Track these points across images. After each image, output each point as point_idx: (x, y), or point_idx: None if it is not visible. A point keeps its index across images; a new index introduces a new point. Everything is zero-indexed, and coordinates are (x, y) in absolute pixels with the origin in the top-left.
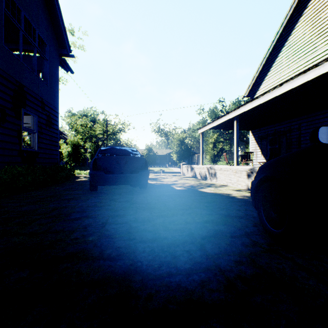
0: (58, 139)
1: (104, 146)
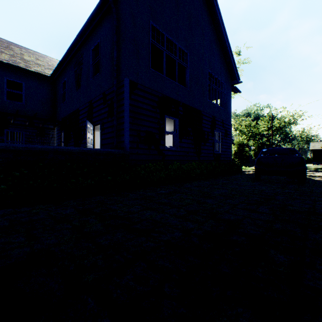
0: (230, 144)
1: (265, 148)
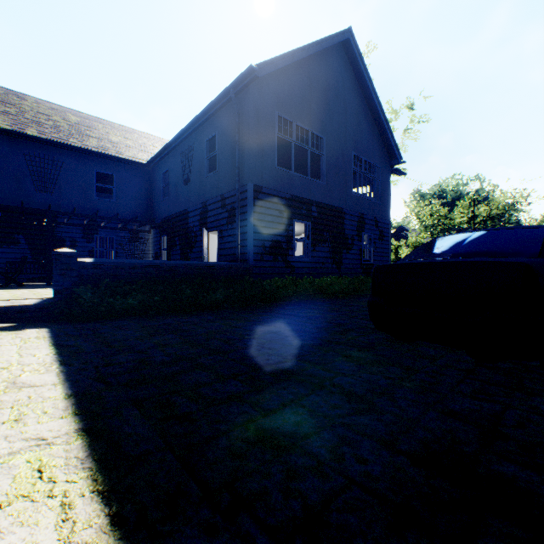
0: (389, 250)
1: None
